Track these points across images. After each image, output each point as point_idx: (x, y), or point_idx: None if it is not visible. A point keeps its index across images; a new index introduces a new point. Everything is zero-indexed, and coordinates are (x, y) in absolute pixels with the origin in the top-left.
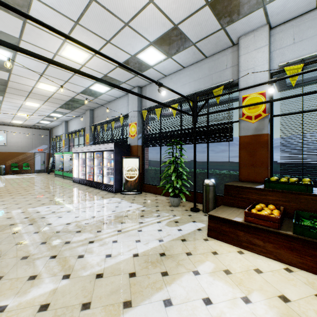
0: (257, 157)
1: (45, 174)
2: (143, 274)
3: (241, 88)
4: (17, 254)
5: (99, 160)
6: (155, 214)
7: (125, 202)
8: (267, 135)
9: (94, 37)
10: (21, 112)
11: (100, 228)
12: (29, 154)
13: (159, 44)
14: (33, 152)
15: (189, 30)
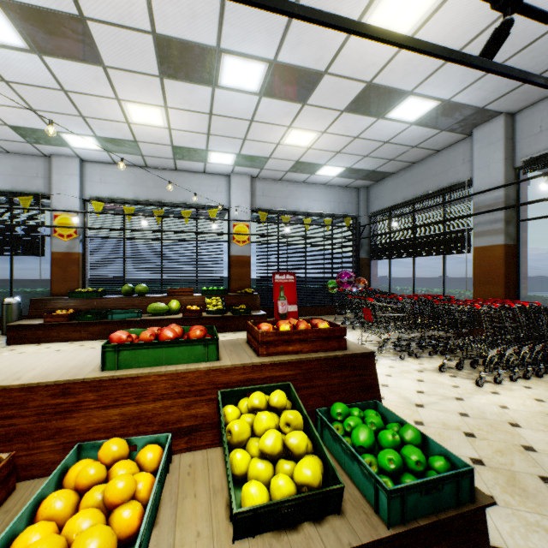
0: (70, 273)
1: None
2: None
3: (50, 209)
4: None
5: None
6: None
7: None
8: (78, 254)
9: None
10: None
11: None
12: None
13: None
14: None
15: None
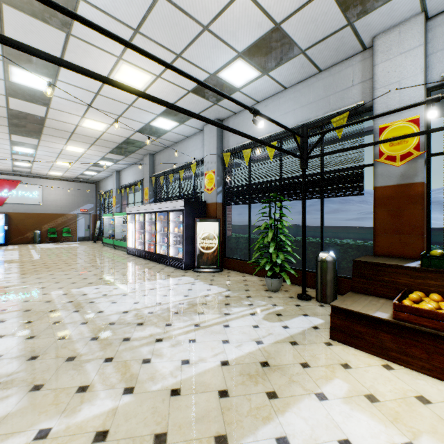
0: (404, 218)
1: (90, 242)
2: (239, 393)
3: (380, 114)
4: (60, 354)
5: (163, 223)
6: (245, 301)
7: (200, 284)
8: (421, 185)
9: (160, 50)
10: (60, 160)
11: (169, 319)
12: (71, 216)
13: (251, 55)
14: (75, 213)
15: (298, 30)
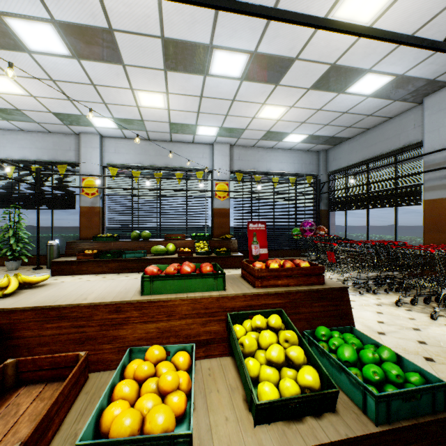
0: (93, 222)
1: None
2: None
3: (80, 174)
4: None
5: None
6: None
7: None
8: (99, 208)
9: None
10: None
11: None
12: None
13: None
14: None
15: (34, 116)
